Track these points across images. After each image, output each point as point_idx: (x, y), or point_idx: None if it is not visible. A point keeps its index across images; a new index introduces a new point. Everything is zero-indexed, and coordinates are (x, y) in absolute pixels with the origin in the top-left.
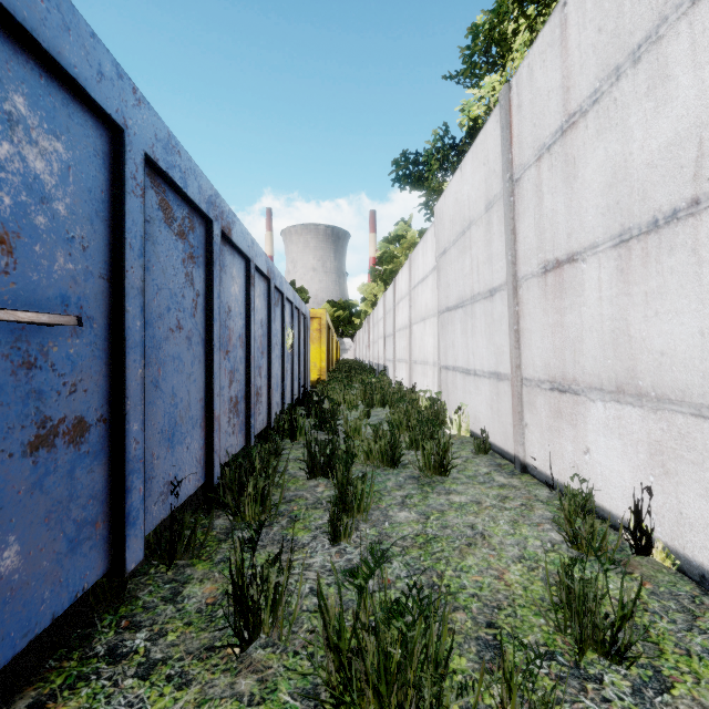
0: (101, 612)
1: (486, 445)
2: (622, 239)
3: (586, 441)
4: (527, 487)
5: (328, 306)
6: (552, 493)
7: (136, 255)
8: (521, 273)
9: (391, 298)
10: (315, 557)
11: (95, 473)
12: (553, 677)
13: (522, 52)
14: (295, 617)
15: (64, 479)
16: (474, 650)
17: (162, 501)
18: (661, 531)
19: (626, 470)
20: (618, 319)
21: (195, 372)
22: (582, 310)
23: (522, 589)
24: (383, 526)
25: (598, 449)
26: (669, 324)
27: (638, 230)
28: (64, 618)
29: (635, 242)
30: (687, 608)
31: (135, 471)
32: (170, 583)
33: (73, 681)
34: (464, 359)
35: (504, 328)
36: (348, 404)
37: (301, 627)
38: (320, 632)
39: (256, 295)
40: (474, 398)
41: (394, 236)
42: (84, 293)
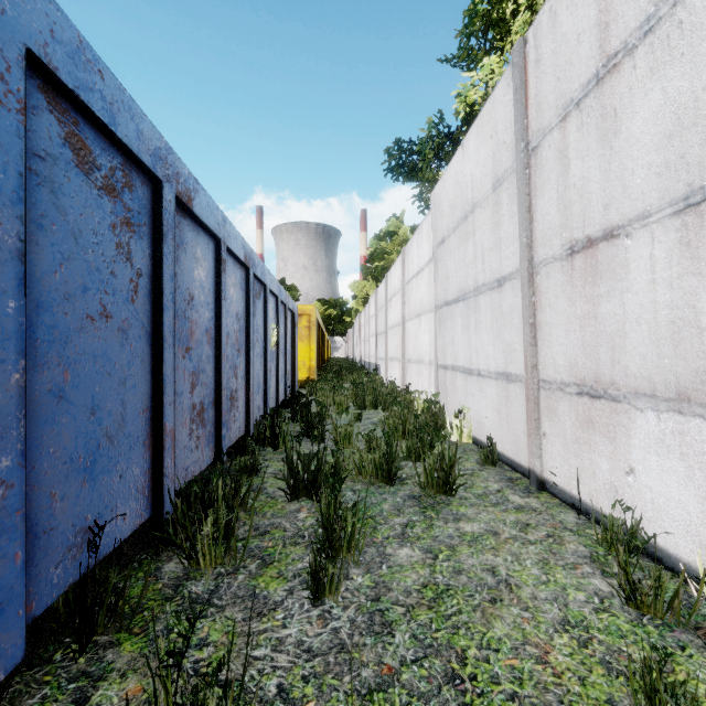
0: None
1: (494, 456)
2: (688, 203)
3: (629, 459)
4: (550, 510)
5: (319, 304)
6: (580, 518)
7: (7, 199)
8: (538, 257)
9: (383, 294)
10: (289, 627)
11: None
12: None
13: (522, 33)
14: None
15: None
16: None
17: (71, 558)
18: None
19: (692, 500)
20: (682, 307)
21: (134, 375)
22: (624, 297)
23: (578, 683)
24: (380, 572)
25: (648, 470)
26: None
27: None
28: None
29: None
30: None
31: (5, 530)
32: (76, 680)
33: None
34: (466, 358)
35: (516, 322)
36: (338, 406)
37: None
38: None
39: (230, 283)
40: (478, 401)
41: (386, 232)
42: None
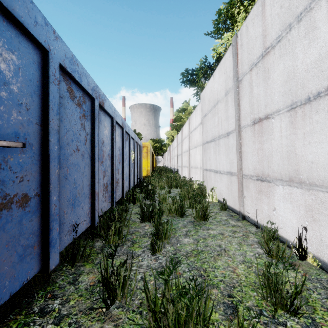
0: (38, 289)
1: (225, 206)
2: (292, 107)
3: (274, 204)
4: (245, 226)
5: (151, 141)
6: (257, 229)
7: (55, 113)
8: (242, 124)
9: (180, 137)
10: (143, 261)
11: (33, 221)
12: (262, 323)
13: (241, 22)
14: (133, 293)
15: (16, 225)
16: (222, 309)
17: (69, 234)
18: (311, 248)
19: (294, 218)
20: (290, 146)
21: (86, 171)
22: (272, 142)
23: (244, 277)
24: (177, 246)
25: (280, 208)
26: (316, 148)
27: (300, 103)
28: (18, 294)
29: (298, 108)
30: (326, 287)
31: (54, 220)
32: (72, 274)
33: (21, 326)
34: (215, 165)
35: (234, 151)
36: (160, 187)
37: (136, 297)
38: (145, 301)
39: (116, 135)
40: (219, 184)
41: (182, 109)
42: (27, 131)
